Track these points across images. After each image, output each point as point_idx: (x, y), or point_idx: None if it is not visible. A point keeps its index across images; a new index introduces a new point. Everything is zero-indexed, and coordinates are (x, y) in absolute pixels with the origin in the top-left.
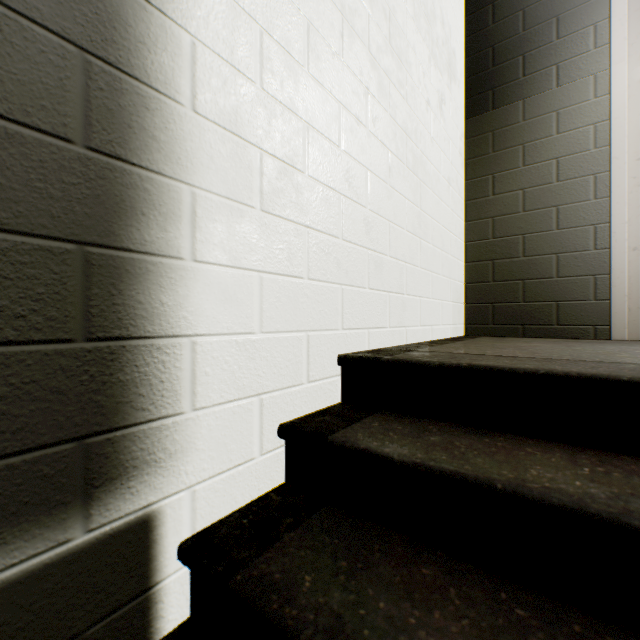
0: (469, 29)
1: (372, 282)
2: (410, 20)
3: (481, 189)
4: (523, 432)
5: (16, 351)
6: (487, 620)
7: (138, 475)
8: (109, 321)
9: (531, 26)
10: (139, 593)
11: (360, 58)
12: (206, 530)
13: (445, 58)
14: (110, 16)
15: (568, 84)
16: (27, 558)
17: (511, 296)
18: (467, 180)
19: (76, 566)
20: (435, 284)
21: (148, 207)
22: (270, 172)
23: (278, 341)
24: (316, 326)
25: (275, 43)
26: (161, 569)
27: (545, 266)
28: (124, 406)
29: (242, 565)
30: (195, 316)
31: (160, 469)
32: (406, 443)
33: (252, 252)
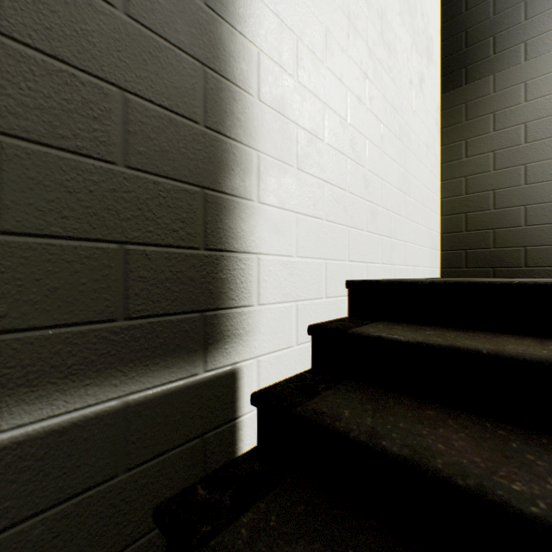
0: (444, 17)
1: (369, 226)
2: (397, 16)
3: (455, 153)
4: (499, 330)
5: (173, 252)
6: (478, 434)
7: (230, 342)
8: (215, 238)
9: (501, 11)
10: (230, 420)
11: (360, 51)
12: (266, 388)
13: (424, 44)
14: (216, 41)
15: (535, 58)
16: (178, 379)
17: (482, 243)
18: (442, 146)
19: (200, 392)
20: (416, 232)
21: (235, 165)
22: (302, 141)
23: (307, 264)
24: (331, 256)
25: (305, 47)
26: (241, 408)
27: (514, 216)
28: (223, 295)
29: (299, 404)
30: (259, 240)
31: (241, 341)
32: (408, 334)
33: (291, 198)
